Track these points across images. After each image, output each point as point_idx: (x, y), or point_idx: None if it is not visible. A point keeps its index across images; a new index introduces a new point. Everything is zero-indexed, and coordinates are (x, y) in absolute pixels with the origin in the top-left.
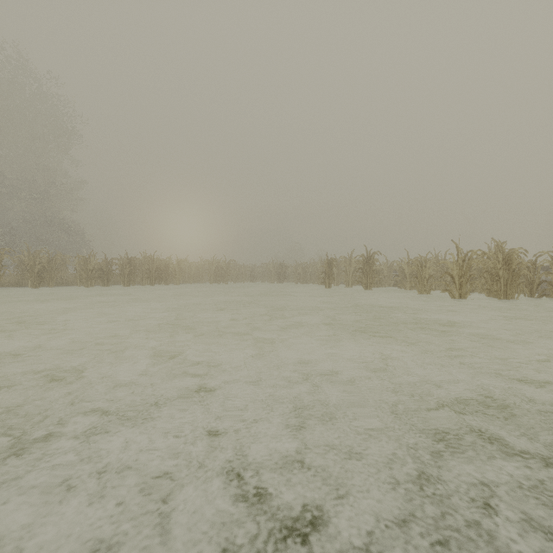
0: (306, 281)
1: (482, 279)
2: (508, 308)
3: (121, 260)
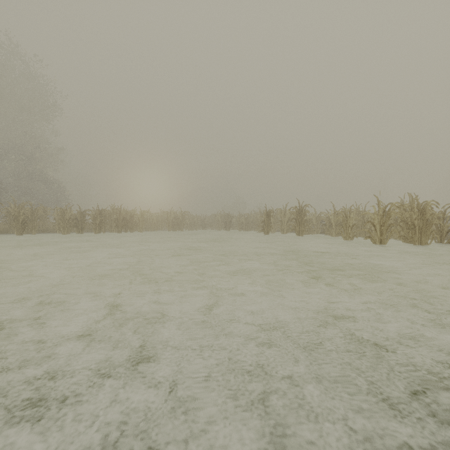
0: (248, 229)
1: (397, 227)
2: (422, 252)
3: (93, 211)
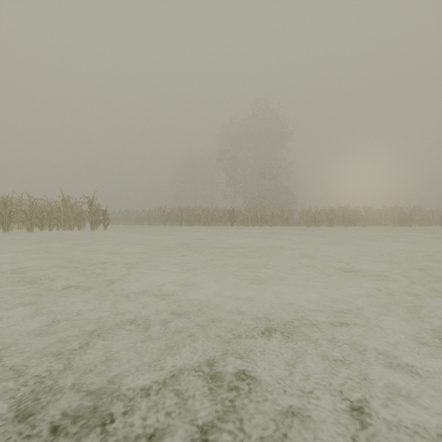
0: None
1: None
2: None
3: (323, 210)
